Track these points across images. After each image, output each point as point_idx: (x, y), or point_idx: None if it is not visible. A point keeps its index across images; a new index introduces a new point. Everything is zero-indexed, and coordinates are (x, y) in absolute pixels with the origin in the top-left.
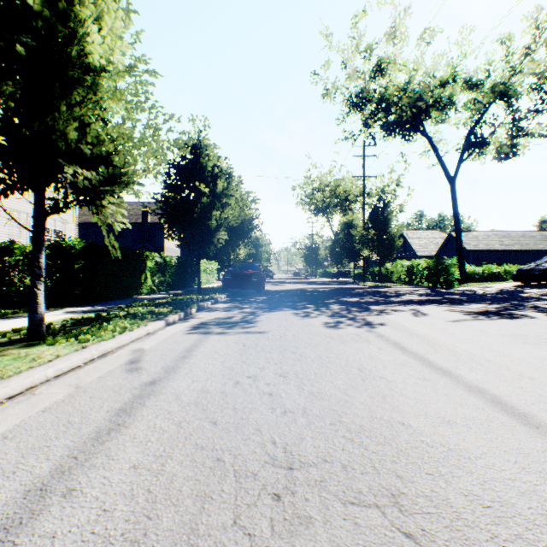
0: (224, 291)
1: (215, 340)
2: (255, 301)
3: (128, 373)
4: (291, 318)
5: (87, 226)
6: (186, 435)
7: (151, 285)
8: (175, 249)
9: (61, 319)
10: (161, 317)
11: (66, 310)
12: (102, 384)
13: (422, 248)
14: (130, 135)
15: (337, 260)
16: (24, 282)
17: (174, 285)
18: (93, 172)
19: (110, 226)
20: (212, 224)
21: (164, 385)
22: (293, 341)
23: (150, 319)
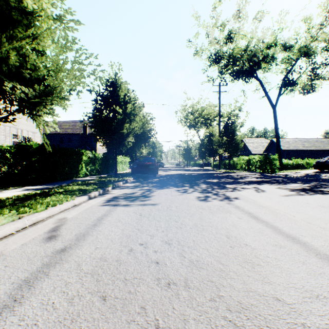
0: (132, 175)
1: (121, 210)
2: (151, 181)
3: (47, 241)
4: (174, 193)
5: (50, 135)
6: (73, 316)
7: (85, 171)
8: (104, 149)
9: (17, 194)
10: (86, 193)
11: (24, 188)
12: (22, 251)
13: (254, 149)
14: (57, 62)
15: (202, 156)
16: (0, 169)
17: (101, 171)
18: (30, 88)
19: (64, 135)
20: (124, 132)
21: (71, 252)
22: (176, 211)
23: (78, 194)
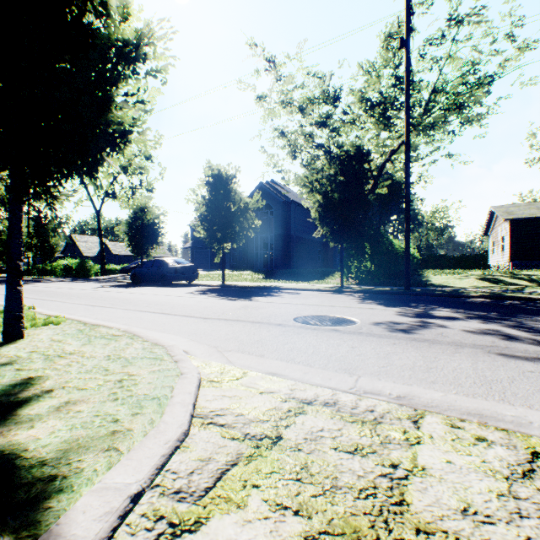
0: None
1: None
2: None
3: None
4: None
5: None
6: None
7: None
8: None
9: None
10: None
11: None
12: None
13: (89, 250)
14: None
15: None
16: None
17: None
18: None
19: None
20: None
21: None
22: None
23: None
